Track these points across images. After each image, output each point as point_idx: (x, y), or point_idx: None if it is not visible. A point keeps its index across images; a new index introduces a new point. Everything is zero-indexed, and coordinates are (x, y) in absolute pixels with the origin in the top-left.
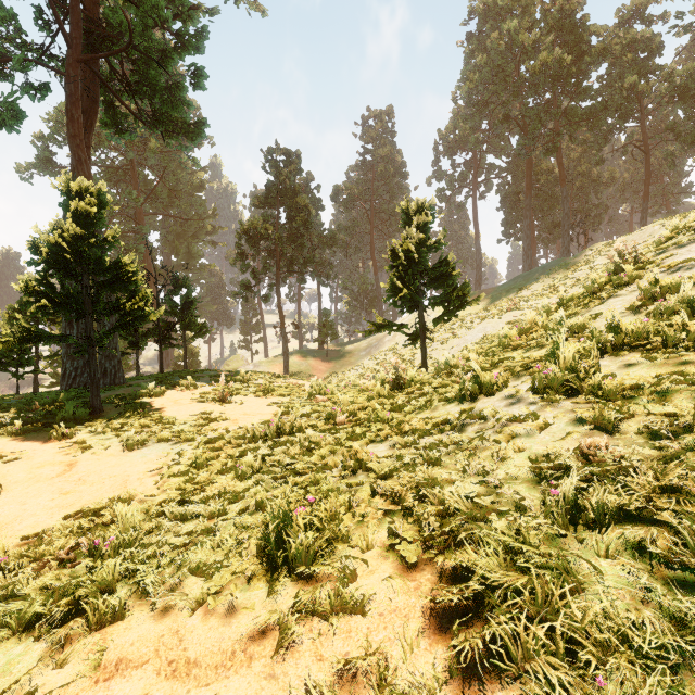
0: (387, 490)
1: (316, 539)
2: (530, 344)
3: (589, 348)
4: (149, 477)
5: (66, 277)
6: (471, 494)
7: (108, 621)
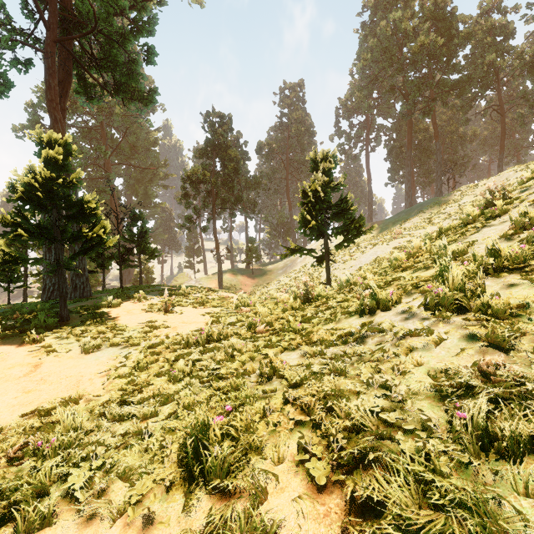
0: (297, 398)
1: (230, 452)
2: (417, 266)
3: (472, 270)
4: (98, 377)
5: (39, 211)
6: (376, 410)
7: (35, 528)
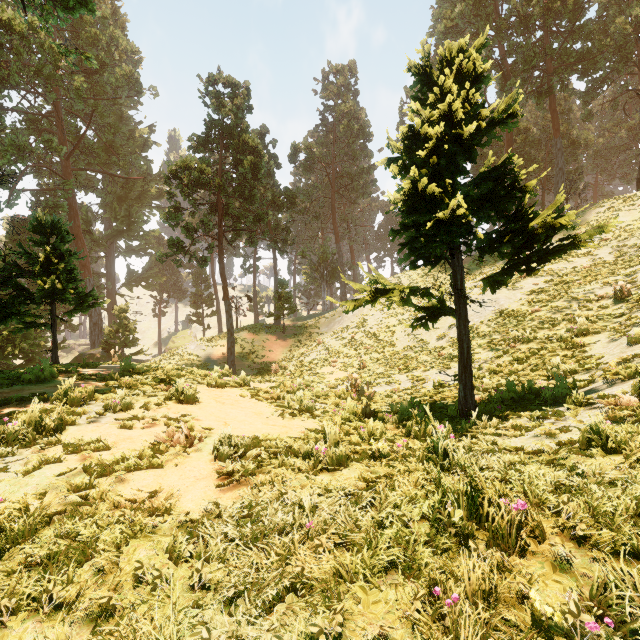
0: None
1: None
2: None
3: None
4: None
5: None
6: None
7: None
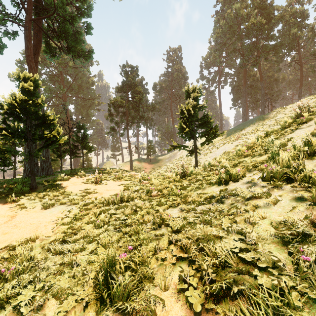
0: (178, 240)
1: (129, 282)
2: (254, 154)
3: (293, 154)
4: (50, 224)
5: (18, 121)
6: (236, 251)
7: None
